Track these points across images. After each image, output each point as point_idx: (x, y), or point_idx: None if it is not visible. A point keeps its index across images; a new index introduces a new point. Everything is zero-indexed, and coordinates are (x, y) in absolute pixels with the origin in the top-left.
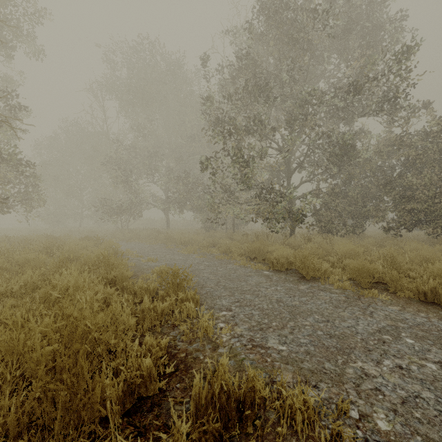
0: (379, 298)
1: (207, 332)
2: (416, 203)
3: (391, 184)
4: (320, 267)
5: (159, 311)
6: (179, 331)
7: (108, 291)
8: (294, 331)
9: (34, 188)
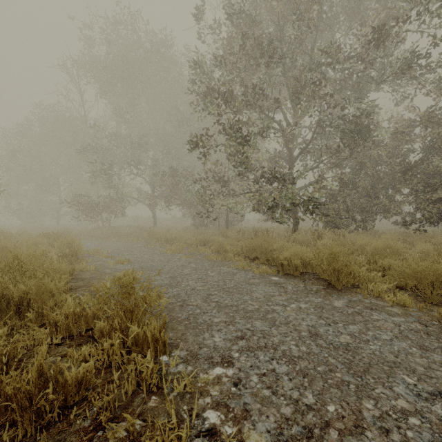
0: None
1: None
2: None
3: (411, 170)
4: (357, 271)
5: (70, 382)
6: None
7: None
8: (391, 439)
9: None
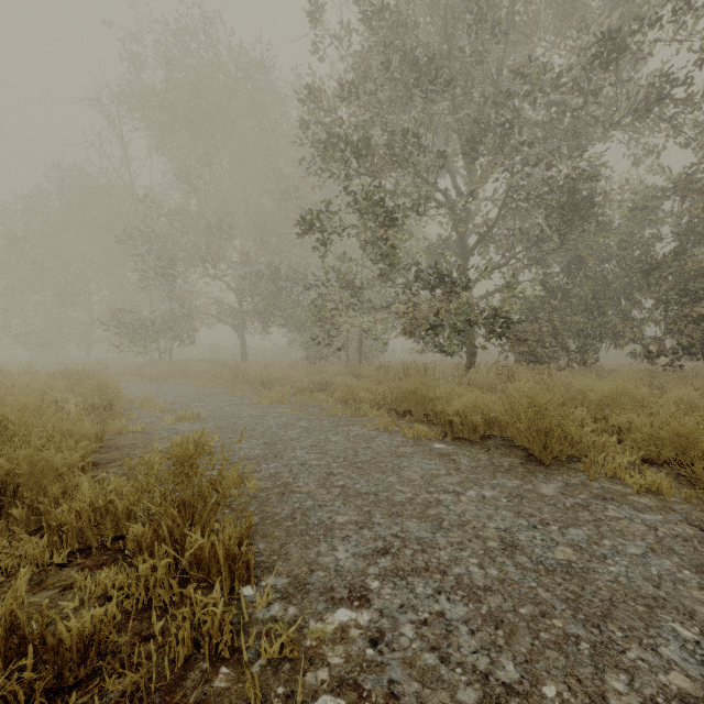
0: None
1: None
2: None
3: (659, 269)
4: (578, 435)
5: (68, 643)
6: None
7: None
8: None
9: None
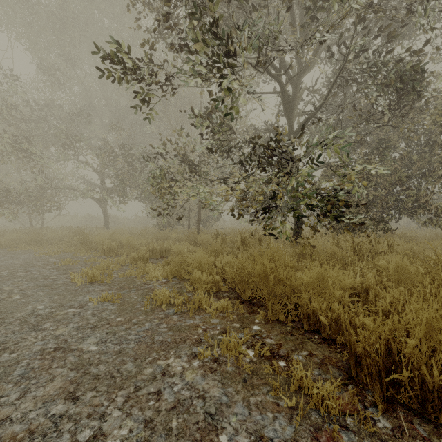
0: None
1: None
2: None
3: None
4: None
5: None
6: None
7: None
8: None
9: None
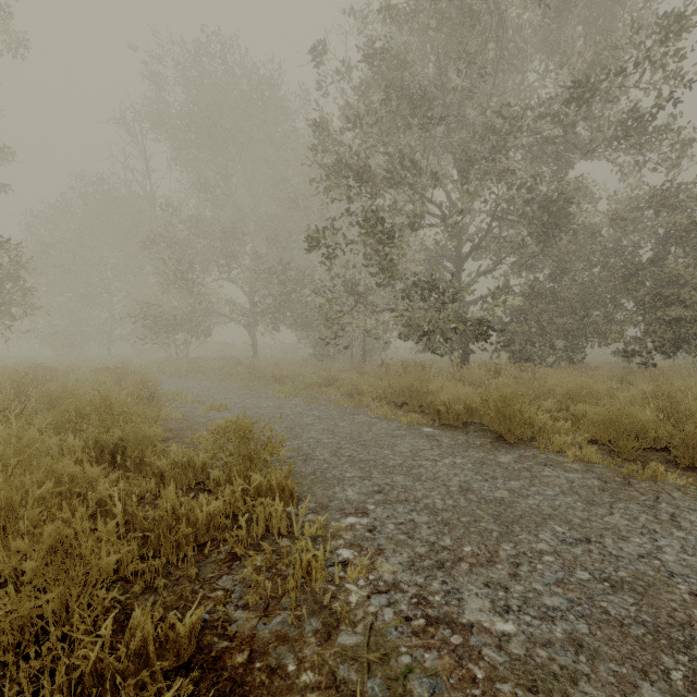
0: (668, 480)
1: (311, 577)
2: (680, 308)
3: (635, 276)
4: (535, 419)
5: (201, 520)
6: (242, 572)
7: (86, 473)
8: (520, 569)
9: (17, 285)
